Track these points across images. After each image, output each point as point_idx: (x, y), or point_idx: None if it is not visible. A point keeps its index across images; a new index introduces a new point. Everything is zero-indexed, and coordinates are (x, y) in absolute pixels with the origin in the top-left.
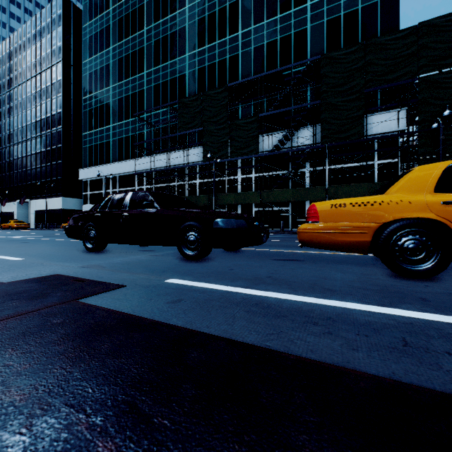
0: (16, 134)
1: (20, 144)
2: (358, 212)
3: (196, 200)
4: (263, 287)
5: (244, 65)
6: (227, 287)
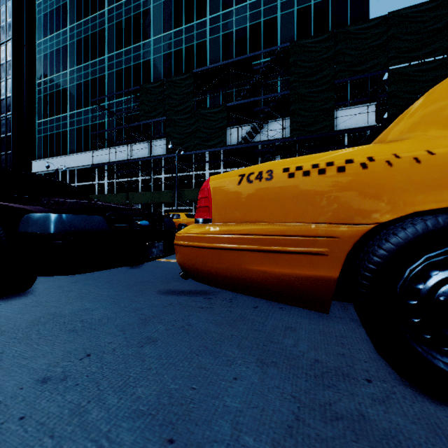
0: None
1: None
2: (303, 191)
3: (159, 196)
4: None
5: (213, 52)
6: None
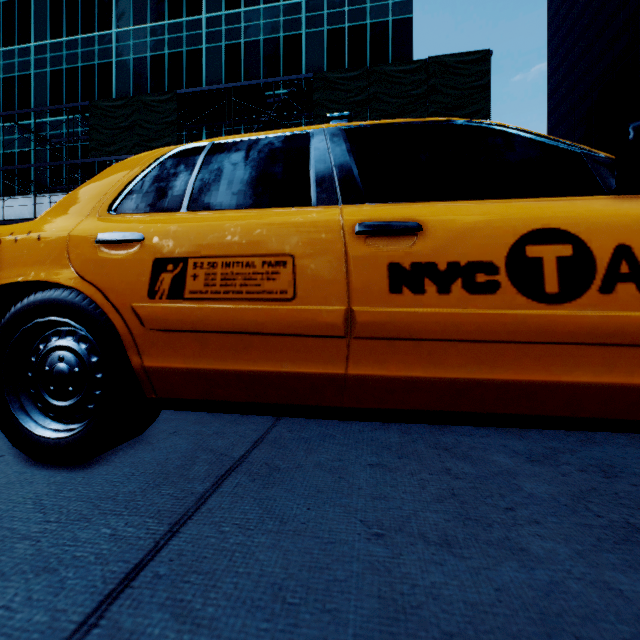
0: None
1: None
2: None
3: None
4: None
5: (211, 68)
6: None
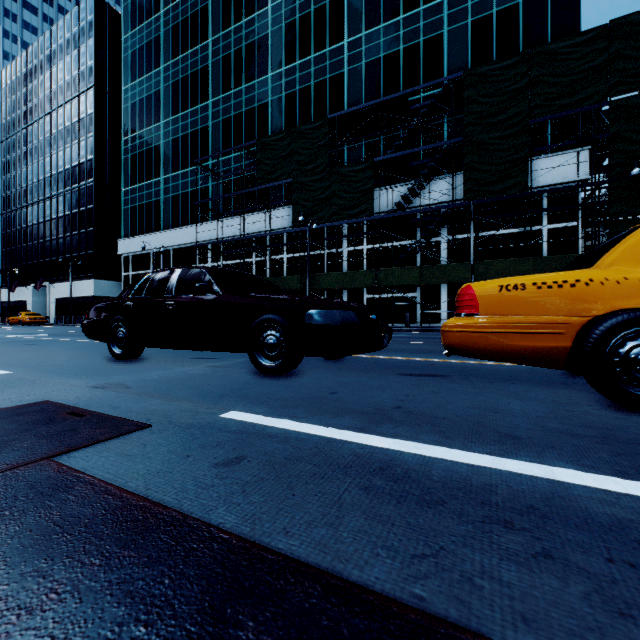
0: (30, 191)
1: (35, 205)
2: (548, 298)
3: (283, 284)
4: (390, 429)
5: (352, 88)
6: (326, 428)
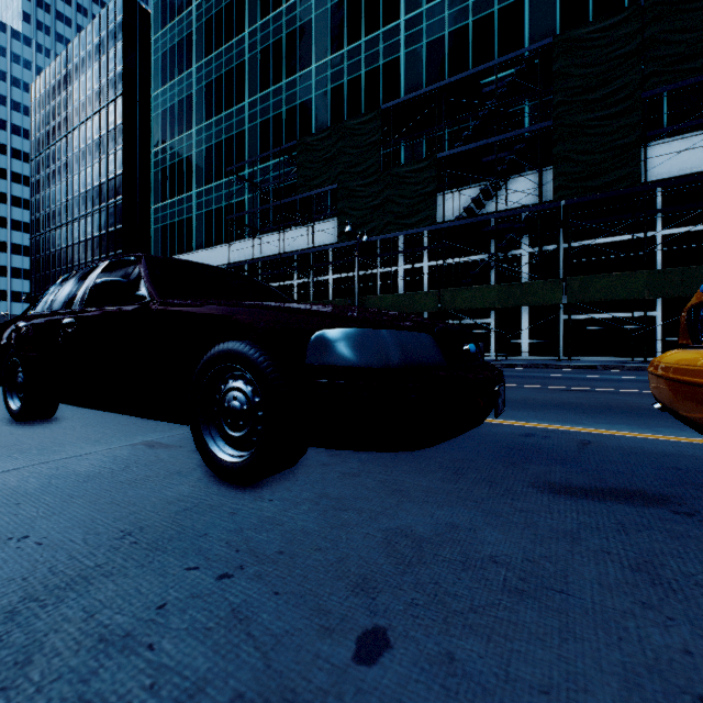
0: (59, 212)
1: (64, 227)
2: None
3: None
4: None
5: (410, 74)
6: None
